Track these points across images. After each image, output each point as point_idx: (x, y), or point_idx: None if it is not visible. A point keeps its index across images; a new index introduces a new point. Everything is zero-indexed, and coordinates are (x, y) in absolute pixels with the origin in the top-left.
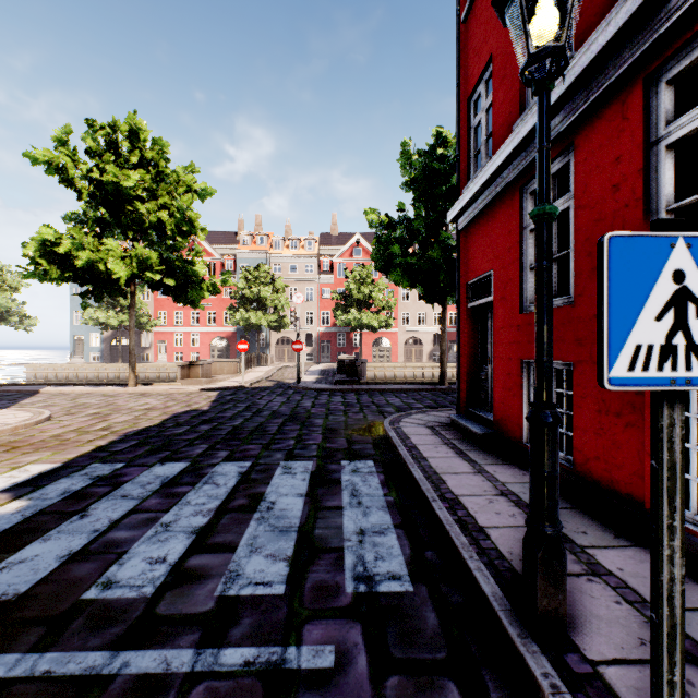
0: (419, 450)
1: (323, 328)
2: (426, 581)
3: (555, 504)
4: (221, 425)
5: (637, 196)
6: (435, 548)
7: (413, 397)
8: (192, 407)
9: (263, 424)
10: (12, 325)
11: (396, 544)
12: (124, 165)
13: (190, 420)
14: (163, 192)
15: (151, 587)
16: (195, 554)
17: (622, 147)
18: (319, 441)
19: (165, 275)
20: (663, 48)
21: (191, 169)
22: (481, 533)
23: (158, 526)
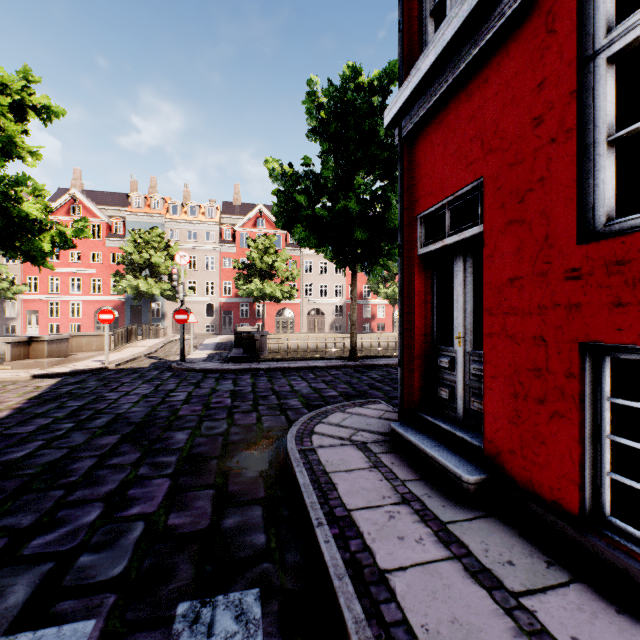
0: (362, 538)
1: (225, 299)
2: None
3: None
4: None
5: None
6: None
7: (323, 379)
8: None
9: (72, 454)
10: None
11: None
12: None
13: None
14: None
15: None
16: None
17: None
18: (156, 503)
19: None
20: None
21: (25, 76)
22: None
23: None
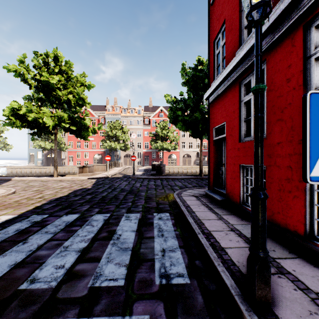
0: (191, 208)
1: (145, 150)
2: (196, 277)
3: (265, 240)
4: (97, 196)
5: (299, 84)
6: (200, 258)
7: (187, 182)
8: (83, 187)
9: (116, 195)
10: (0, 148)
11: (180, 257)
12: (52, 73)
13: (82, 193)
14: (70, 86)
15: (55, 282)
16: (79, 263)
17: (291, 60)
18: (143, 203)
19: (71, 124)
20: (314, 9)
21: (83, 75)
22: (223, 251)
23: (62, 248)
